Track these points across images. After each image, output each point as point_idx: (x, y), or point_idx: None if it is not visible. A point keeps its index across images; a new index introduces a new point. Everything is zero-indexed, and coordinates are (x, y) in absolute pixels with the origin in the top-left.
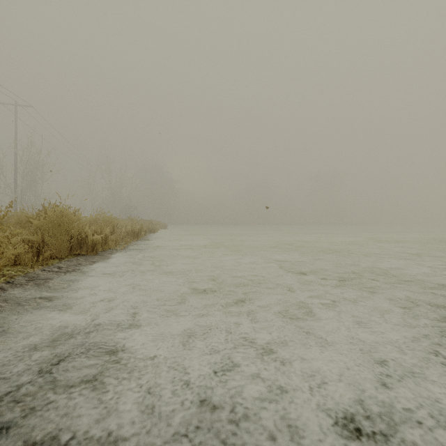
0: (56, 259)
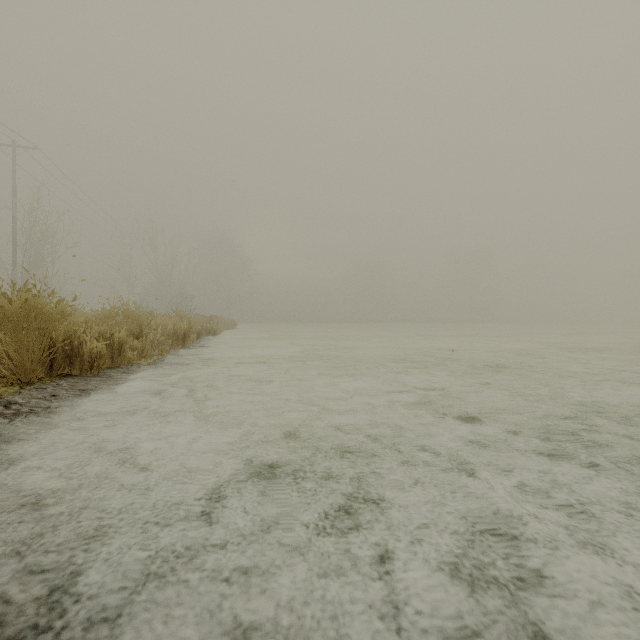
0: (17, 385)
